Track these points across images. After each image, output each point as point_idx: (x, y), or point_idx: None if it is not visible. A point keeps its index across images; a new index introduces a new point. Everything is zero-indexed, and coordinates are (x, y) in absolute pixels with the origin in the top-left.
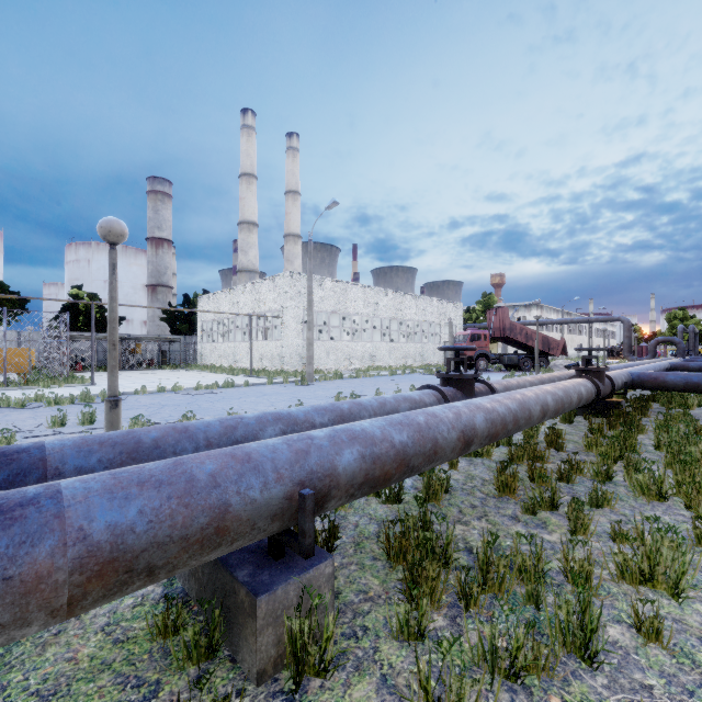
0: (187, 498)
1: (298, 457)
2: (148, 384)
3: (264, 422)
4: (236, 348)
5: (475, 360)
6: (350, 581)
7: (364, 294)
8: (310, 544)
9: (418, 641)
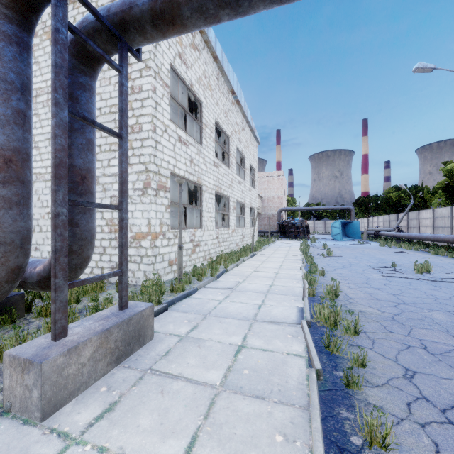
0: None
1: None
2: None
3: None
4: None
5: None
6: None
7: None
8: None
9: None
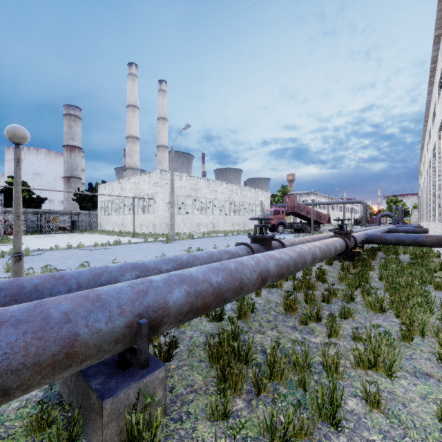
0: (40, 332)
1: (139, 296)
2: (61, 243)
3: (124, 270)
4: (124, 219)
5: (276, 226)
6: (182, 379)
7: (208, 185)
8: (145, 359)
9: (224, 420)
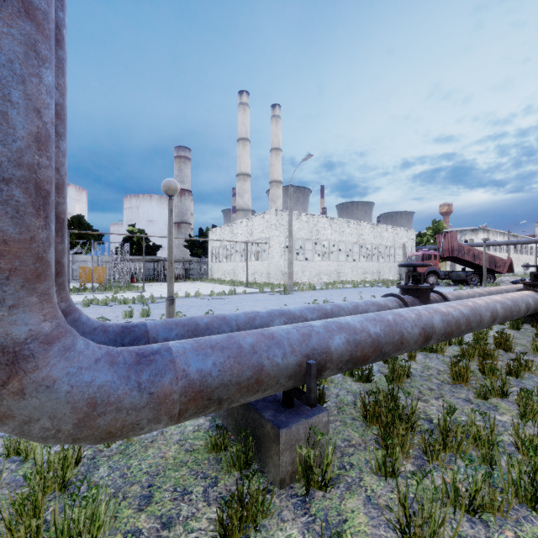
0: (238, 358)
1: (304, 338)
2: (178, 291)
3: (273, 316)
4: (235, 266)
5: (426, 276)
6: (336, 432)
7: (331, 224)
8: (314, 398)
9: (392, 477)
